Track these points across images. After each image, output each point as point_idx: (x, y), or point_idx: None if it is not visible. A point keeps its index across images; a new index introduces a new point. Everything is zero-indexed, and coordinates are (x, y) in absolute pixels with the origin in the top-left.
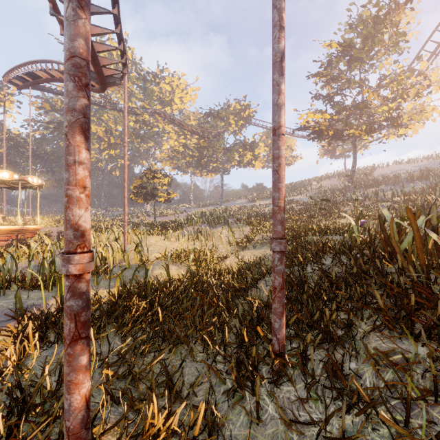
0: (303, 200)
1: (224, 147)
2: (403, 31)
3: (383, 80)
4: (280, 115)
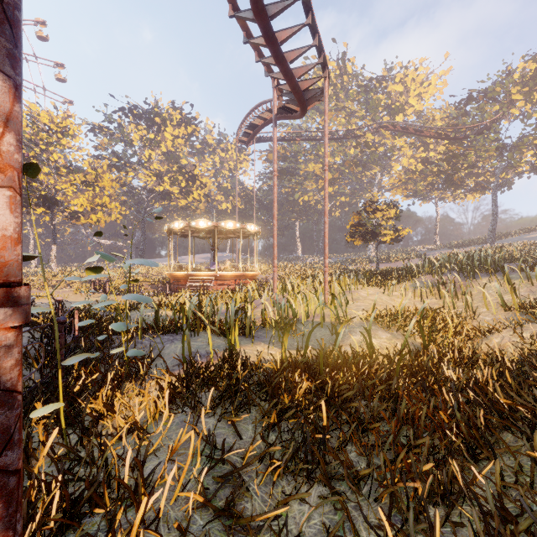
0: None
1: (498, 145)
2: None
3: None
4: None
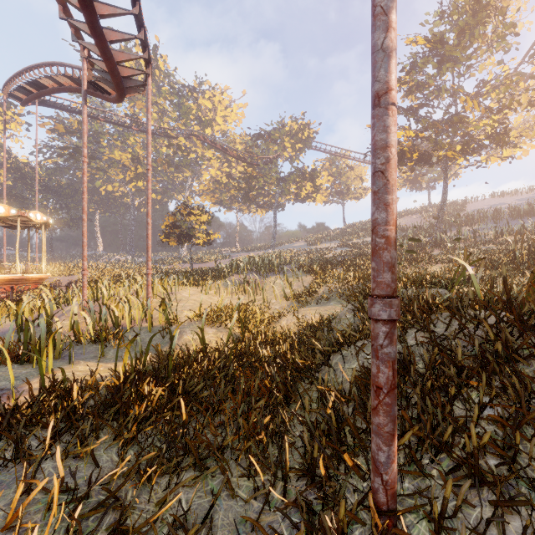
0: None
1: (277, 176)
2: (511, 21)
3: (482, 87)
4: (388, 68)
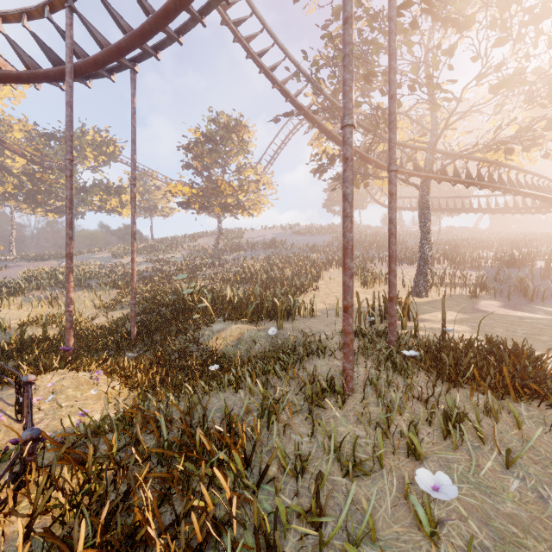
0: (178, 259)
1: (77, 186)
2: (247, 141)
3: (239, 167)
4: (134, 254)
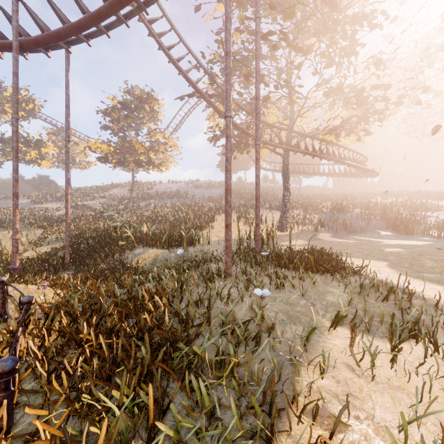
0: (96, 206)
1: None
2: (157, 111)
3: (150, 131)
4: (68, 196)
